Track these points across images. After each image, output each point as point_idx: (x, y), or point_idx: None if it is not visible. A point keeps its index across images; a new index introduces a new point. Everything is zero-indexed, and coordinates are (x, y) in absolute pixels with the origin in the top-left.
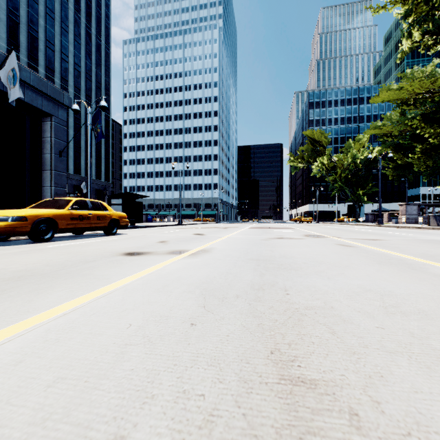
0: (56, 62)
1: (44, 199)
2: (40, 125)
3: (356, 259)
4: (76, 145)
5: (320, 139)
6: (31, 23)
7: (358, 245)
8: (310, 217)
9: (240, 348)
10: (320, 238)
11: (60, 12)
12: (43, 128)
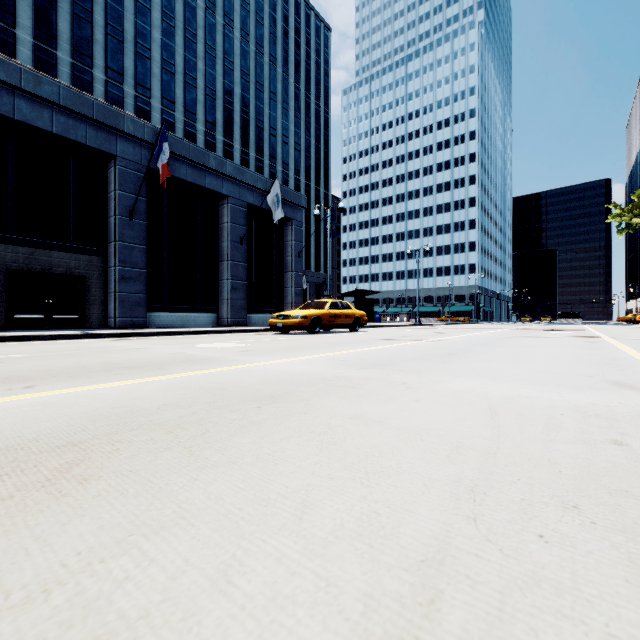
0: (278, 148)
1: (286, 299)
2: (283, 230)
3: (561, 346)
4: None
5: None
6: (258, 116)
7: (609, 342)
8: None
9: (441, 352)
10: (581, 338)
11: (282, 92)
12: (285, 233)
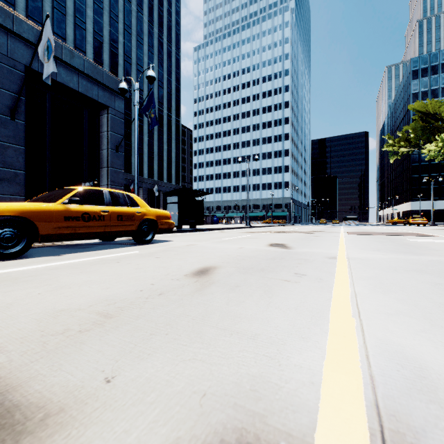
0: (133, 74)
1: None
2: (98, 119)
3: None
4: (150, 150)
5: (438, 111)
6: (112, 41)
7: None
8: (423, 218)
9: None
10: None
11: (136, 27)
12: (101, 123)
